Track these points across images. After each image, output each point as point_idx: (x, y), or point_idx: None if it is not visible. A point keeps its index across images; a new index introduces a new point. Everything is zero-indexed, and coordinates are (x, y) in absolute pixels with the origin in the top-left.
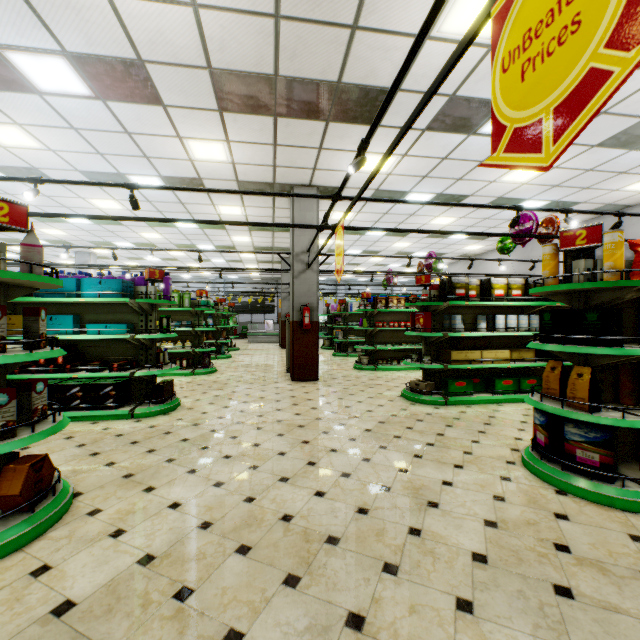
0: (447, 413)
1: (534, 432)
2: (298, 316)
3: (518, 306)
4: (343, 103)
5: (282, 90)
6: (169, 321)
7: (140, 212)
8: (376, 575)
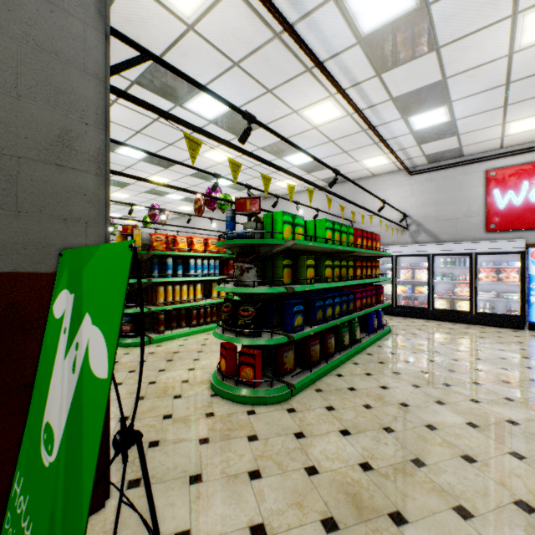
0: None
1: None
2: None
3: None
4: None
5: None
6: None
7: None
8: None
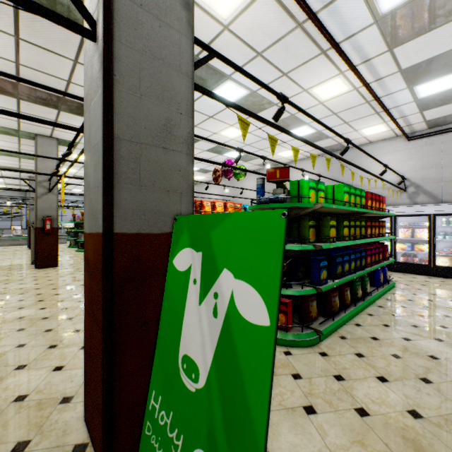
0: None
1: None
2: (41, 224)
3: None
4: (69, 106)
5: (23, 90)
6: None
7: None
8: (63, 321)
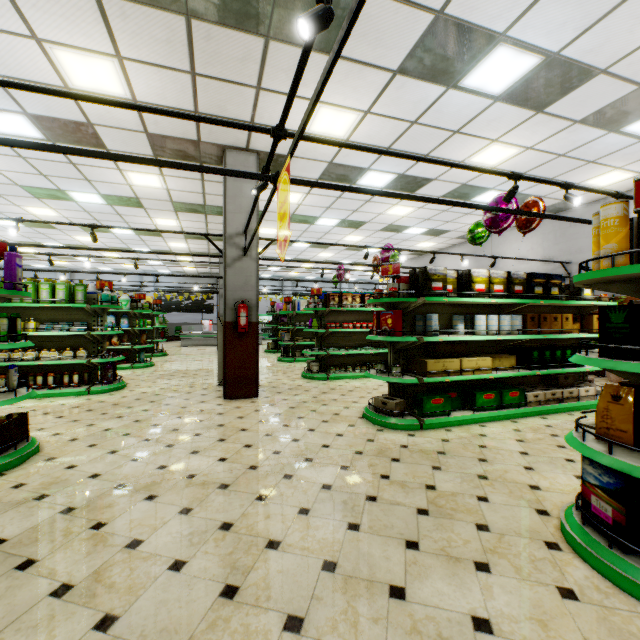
0: (427, 443)
1: (585, 495)
2: (232, 315)
3: (495, 304)
4: (289, 4)
5: None
6: (15, 323)
7: (14, 174)
8: None
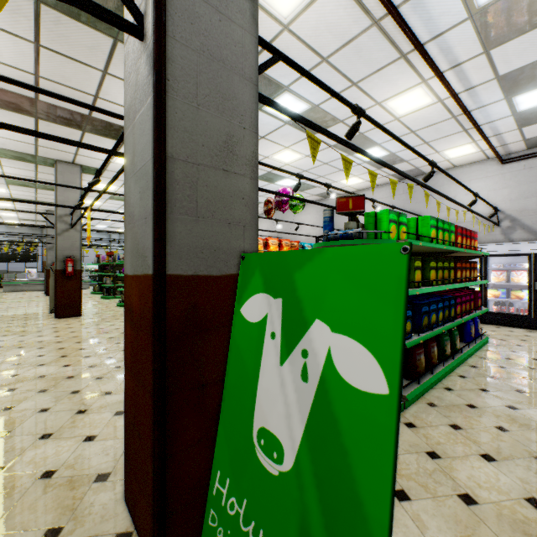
0: None
1: None
2: (62, 266)
3: None
4: (95, 126)
5: (43, 107)
6: None
7: None
8: (91, 381)
